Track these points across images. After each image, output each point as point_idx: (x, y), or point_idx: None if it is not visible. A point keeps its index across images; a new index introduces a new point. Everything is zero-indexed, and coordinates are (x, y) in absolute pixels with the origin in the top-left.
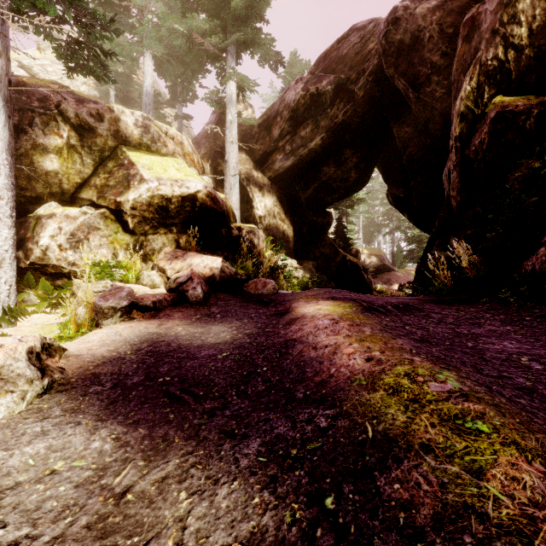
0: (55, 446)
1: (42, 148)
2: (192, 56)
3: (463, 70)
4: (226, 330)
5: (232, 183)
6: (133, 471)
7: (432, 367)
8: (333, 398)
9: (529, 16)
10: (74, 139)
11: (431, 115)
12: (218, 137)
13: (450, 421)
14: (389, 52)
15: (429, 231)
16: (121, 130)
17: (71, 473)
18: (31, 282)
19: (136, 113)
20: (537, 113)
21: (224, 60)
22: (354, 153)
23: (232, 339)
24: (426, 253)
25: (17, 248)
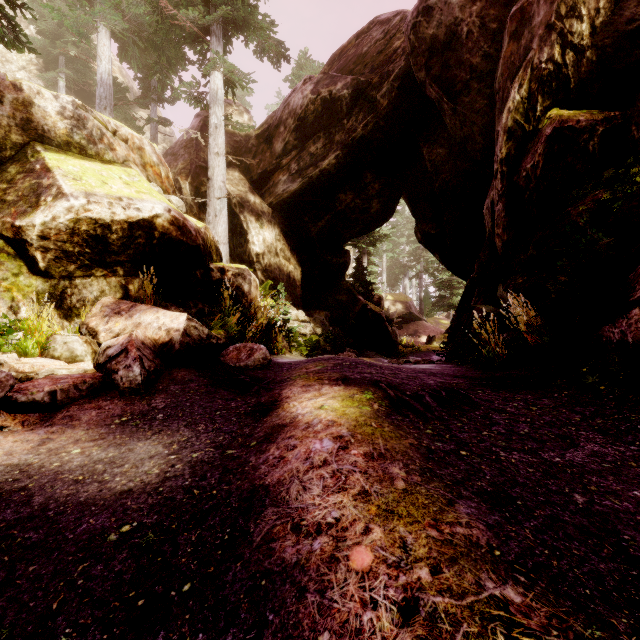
0: None
1: None
2: (162, 34)
3: (510, 75)
4: (158, 453)
5: (217, 209)
6: None
7: None
8: None
9: (591, 9)
10: None
11: (470, 132)
12: (202, 148)
13: None
14: (419, 50)
15: (464, 276)
16: (35, 119)
17: None
18: None
19: (62, 98)
20: (602, 132)
21: (207, 42)
22: (376, 178)
23: (160, 477)
24: (462, 304)
25: None
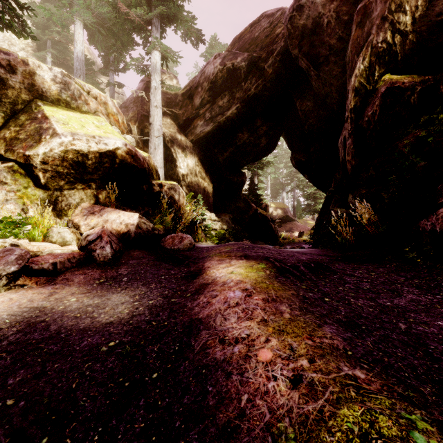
0: None
1: None
2: (118, 25)
3: (357, 51)
4: (127, 301)
5: (156, 144)
6: None
7: (392, 402)
8: None
9: (412, 6)
10: None
11: (329, 91)
12: (145, 103)
13: None
14: (294, 35)
15: (325, 190)
16: (37, 84)
17: None
18: None
19: (54, 69)
20: (420, 90)
21: (149, 31)
22: (264, 123)
23: (130, 315)
24: (323, 209)
25: None
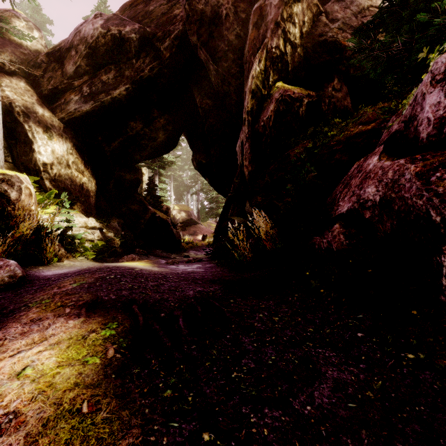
0: None
1: None
2: None
3: (254, 53)
4: None
5: None
6: None
7: None
8: None
9: (301, 20)
10: None
11: (228, 90)
12: None
13: None
14: (192, 19)
15: (225, 195)
16: None
17: None
18: None
19: None
20: (306, 103)
21: None
22: (162, 115)
23: None
24: (223, 215)
25: None
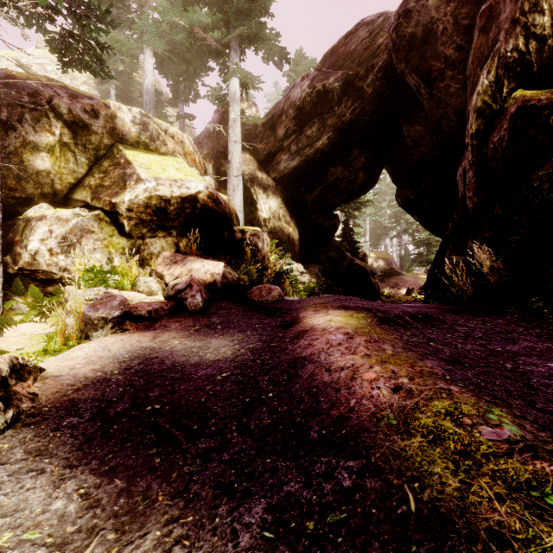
0: (6, 507)
1: (32, 146)
2: (193, 52)
3: (480, 63)
4: (227, 344)
5: (235, 184)
6: (99, 550)
7: (477, 401)
8: (356, 443)
9: (552, 4)
10: (67, 136)
11: (444, 112)
12: (221, 137)
13: (521, 492)
14: (400, 46)
15: (440, 234)
16: (118, 127)
17: (17, 551)
18: (19, 289)
19: (133, 110)
20: None
21: (227, 55)
22: (362, 153)
23: (233, 355)
24: (438, 257)
25: (5, 253)
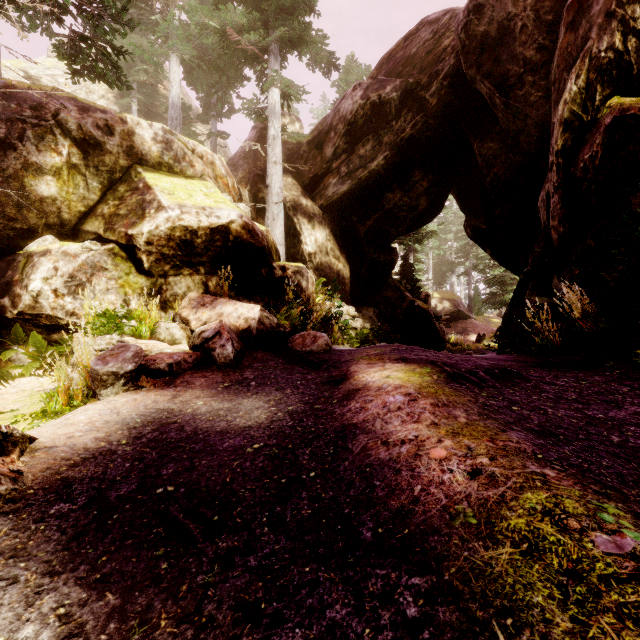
0: None
1: (35, 168)
2: (226, 58)
3: (567, 66)
4: (261, 406)
5: (275, 213)
6: None
7: (583, 493)
8: (423, 549)
9: None
10: (76, 157)
11: (523, 125)
12: (259, 158)
13: None
14: (470, 48)
15: (517, 271)
16: (136, 145)
17: None
18: (20, 337)
19: (155, 126)
20: None
21: (266, 62)
22: (425, 176)
23: (269, 420)
24: (515, 298)
25: (2, 294)
